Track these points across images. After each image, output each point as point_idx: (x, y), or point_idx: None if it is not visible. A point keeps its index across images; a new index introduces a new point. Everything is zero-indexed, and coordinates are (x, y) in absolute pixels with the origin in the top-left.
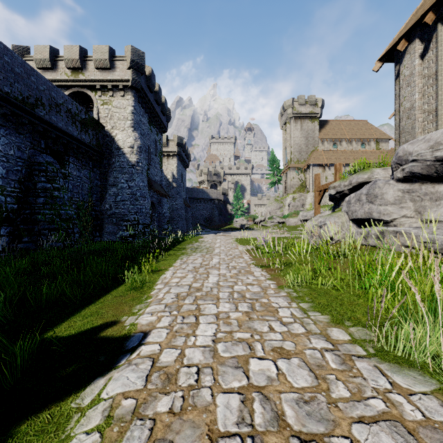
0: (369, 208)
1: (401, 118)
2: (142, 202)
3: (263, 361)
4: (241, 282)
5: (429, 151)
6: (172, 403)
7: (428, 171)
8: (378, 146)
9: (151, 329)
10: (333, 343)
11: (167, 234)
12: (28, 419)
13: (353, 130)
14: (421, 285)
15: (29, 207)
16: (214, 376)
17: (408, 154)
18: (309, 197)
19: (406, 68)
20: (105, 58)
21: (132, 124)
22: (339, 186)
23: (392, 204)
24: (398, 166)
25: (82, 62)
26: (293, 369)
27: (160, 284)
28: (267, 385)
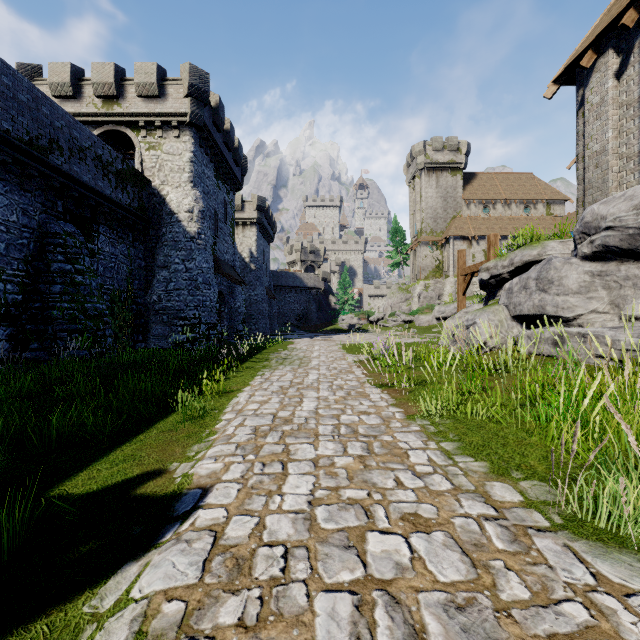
0: (540, 300)
1: (587, 166)
2: (205, 291)
3: (388, 537)
4: (351, 410)
5: (632, 213)
6: (244, 608)
7: (631, 243)
8: (549, 210)
9: (213, 484)
10: (497, 507)
11: (242, 339)
12: (13, 633)
13: (512, 187)
14: (626, 415)
15: (39, 298)
16: (312, 562)
17: (599, 219)
18: (448, 285)
19: (594, 93)
20: (152, 82)
21: (191, 178)
22: (495, 267)
23: (575, 293)
24: (584, 237)
25: (117, 88)
26: (437, 551)
27: (230, 412)
28: (396, 579)
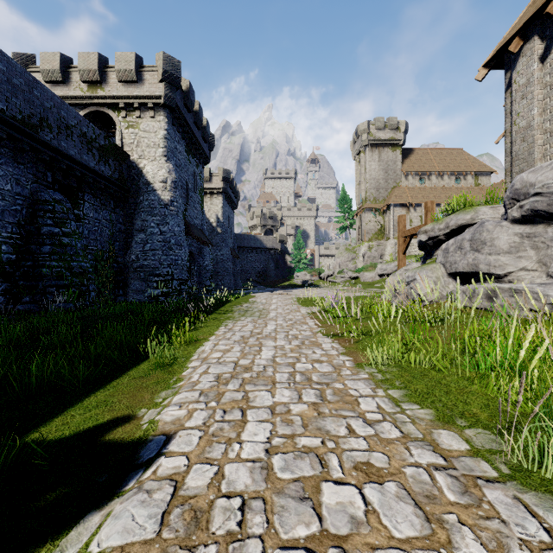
0: (474, 259)
1: (514, 140)
2: (177, 252)
3: (342, 488)
4: (305, 358)
5: None
6: None
7: None
8: (477, 181)
9: (177, 431)
10: (445, 456)
11: (209, 293)
12: None
13: (445, 161)
14: None
15: (31, 257)
16: (268, 515)
17: (528, 186)
18: (389, 246)
19: (521, 75)
20: (130, 68)
21: (165, 153)
22: (432, 230)
23: (506, 253)
24: (514, 202)
25: (101, 74)
26: (390, 504)
27: (196, 360)
28: (351, 534)
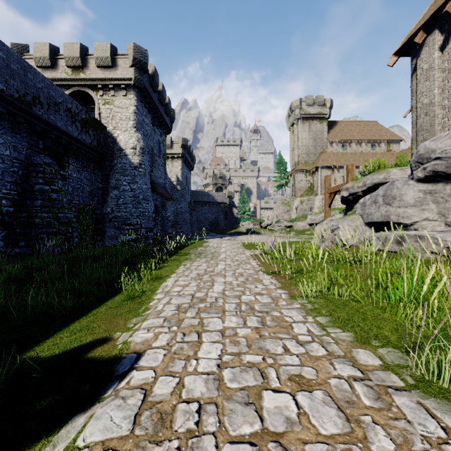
0: (386, 211)
1: (419, 114)
2: (145, 205)
3: (279, 395)
4: (249, 292)
5: None
6: None
7: None
8: (389, 147)
9: (146, 350)
10: (362, 370)
11: (171, 239)
12: None
13: (363, 131)
14: None
15: (26, 210)
16: (220, 416)
17: (430, 152)
18: (317, 200)
19: (424, 62)
20: (107, 56)
21: (135, 125)
22: (352, 187)
23: (412, 206)
24: (418, 165)
25: (82, 60)
26: (318, 407)
27: (161, 293)
28: (286, 432)
